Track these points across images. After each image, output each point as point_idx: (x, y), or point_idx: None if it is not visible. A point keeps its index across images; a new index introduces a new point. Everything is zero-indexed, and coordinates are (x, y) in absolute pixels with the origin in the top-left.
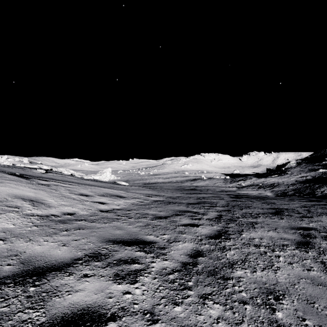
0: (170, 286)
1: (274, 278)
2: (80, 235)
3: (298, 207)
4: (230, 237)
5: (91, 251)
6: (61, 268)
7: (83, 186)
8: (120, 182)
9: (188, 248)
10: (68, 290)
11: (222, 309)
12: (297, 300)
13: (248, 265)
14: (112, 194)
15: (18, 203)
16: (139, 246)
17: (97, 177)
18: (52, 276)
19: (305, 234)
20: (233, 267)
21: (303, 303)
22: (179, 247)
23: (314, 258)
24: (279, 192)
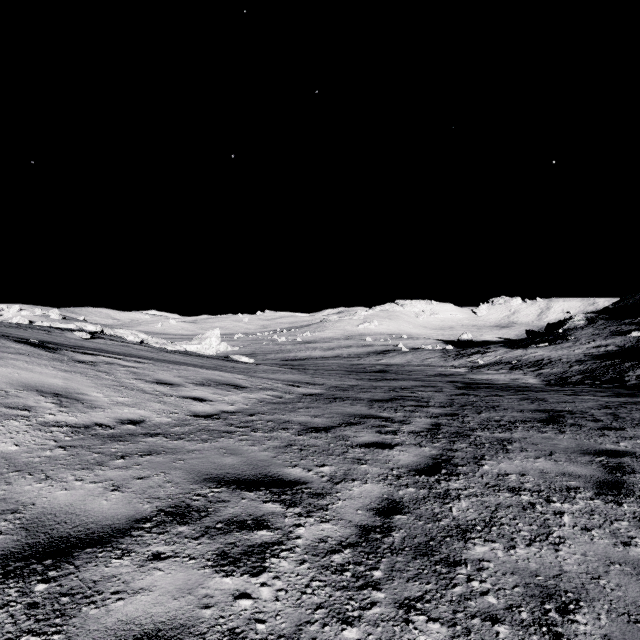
0: (336, 581)
1: (554, 563)
2: (151, 467)
3: (592, 407)
4: (459, 471)
5: (171, 502)
6: (105, 540)
7: (163, 366)
8: (238, 356)
9: (373, 494)
10: (117, 590)
11: (445, 635)
12: (606, 613)
13: (498, 534)
14: (220, 382)
15: (30, 399)
16: (271, 490)
17: (192, 347)
18: (87, 557)
19: (612, 465)
20: (467, 538)
21: (620, 622)
22: (353, 493)
23: (635, 518)
24: (553, 378)
